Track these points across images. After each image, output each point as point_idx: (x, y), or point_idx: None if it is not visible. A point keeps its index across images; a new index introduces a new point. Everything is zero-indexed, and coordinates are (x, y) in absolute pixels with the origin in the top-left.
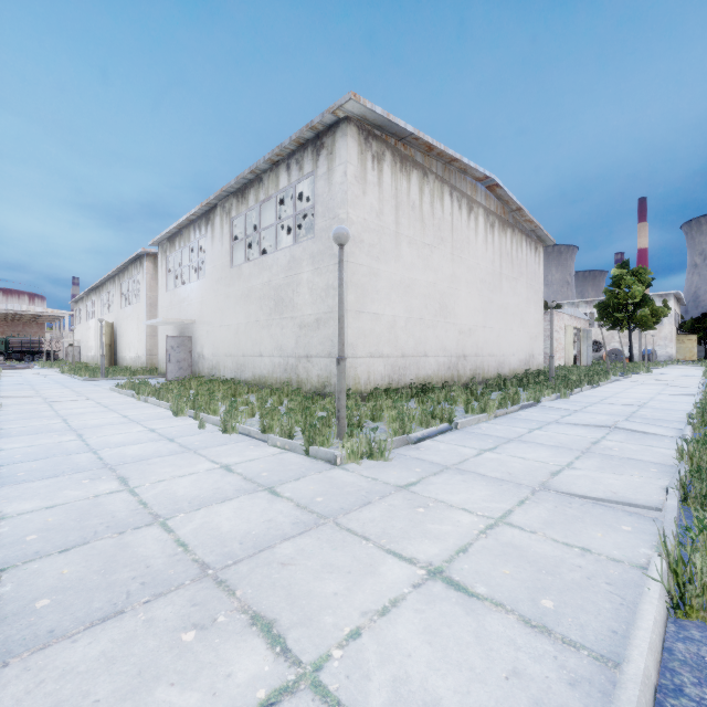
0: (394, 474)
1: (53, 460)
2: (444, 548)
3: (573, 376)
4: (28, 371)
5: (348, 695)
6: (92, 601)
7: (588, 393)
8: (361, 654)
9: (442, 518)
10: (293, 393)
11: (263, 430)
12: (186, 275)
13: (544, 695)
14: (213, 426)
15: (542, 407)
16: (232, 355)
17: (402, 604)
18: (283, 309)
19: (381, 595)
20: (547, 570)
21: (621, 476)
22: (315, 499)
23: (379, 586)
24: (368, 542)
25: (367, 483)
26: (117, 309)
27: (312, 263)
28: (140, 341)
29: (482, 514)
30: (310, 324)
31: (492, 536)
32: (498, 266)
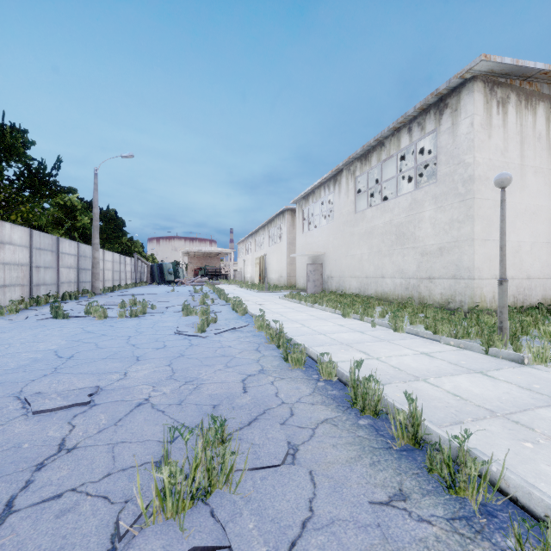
0: None
1: (307, 336)
2: None
3: None
4: (222, 286)
5: None
6: (435, 413)
7: None
8: None
9: None
10: (428, 307)
11: (434, 332)
12: (312, 221)
13: None
14: (379, 326)
15: None
16: (356, 276)
17: None
18: (404, 241)
19: None
20: None
21: None
22: (532, 386)
23: None
24: None
25: None
26: (266, 247)
27: (434, 203)
28: (283, 268)
29: None
30: (433, 252)
31: None
32: None
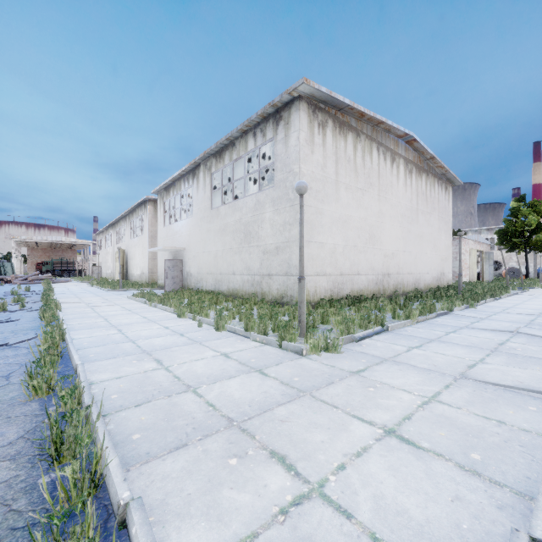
0: (347, 363)
1: (108, 346)
2: (393, 416)
3: (478, 290)
4: (68, 284)
5: (345, 503)
6: (166, 437)
7: (491, 304)
8: (348, 479)
9: (388, 395)
10: (261, 302)
11: (246, 329)
12: (176, 215)
13: (480, 513)
14: (207, 326)
15: (454, 315)
16: (212, 273)
17: (370, 451)
18: (250, 240)
19: (354, 444)
20: (472, 434)
21: (525, 370)
22: (293, 379)
23: (351, 438)
24: (337, 410)
25: (328, 369)
26: (128, 240)
27: (272, 205)
28: (144, 263)
29: (417, 393)
30: (271, 250)
31: (427, 409)
32: (415, 203)
